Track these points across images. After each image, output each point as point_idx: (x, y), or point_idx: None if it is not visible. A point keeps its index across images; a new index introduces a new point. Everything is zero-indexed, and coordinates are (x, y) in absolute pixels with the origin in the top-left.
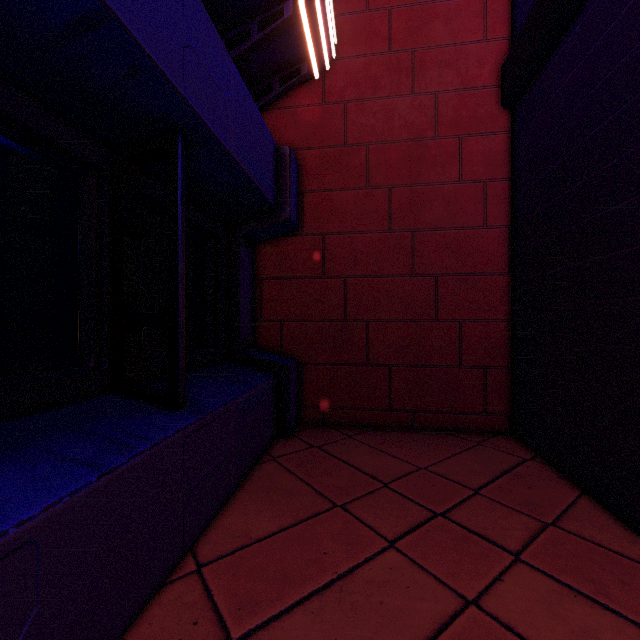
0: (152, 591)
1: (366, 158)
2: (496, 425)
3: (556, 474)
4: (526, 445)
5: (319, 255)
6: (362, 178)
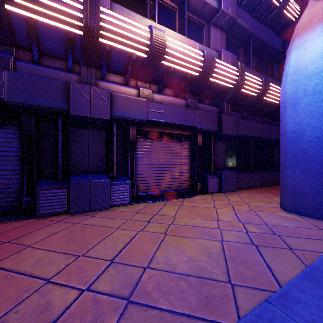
0: (263, 186)
1: None
2: None
3: None
4: None
5: None
6: None
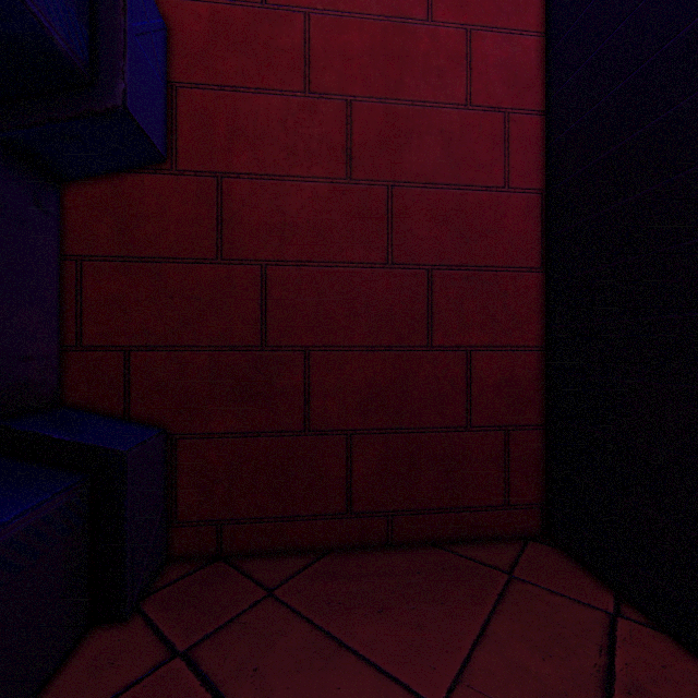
0: None
1: (305, 37)
2: (523, 524)
3: (694, 664)
4: (585, 567)
5: (210, 216)
6: (297, 74)
